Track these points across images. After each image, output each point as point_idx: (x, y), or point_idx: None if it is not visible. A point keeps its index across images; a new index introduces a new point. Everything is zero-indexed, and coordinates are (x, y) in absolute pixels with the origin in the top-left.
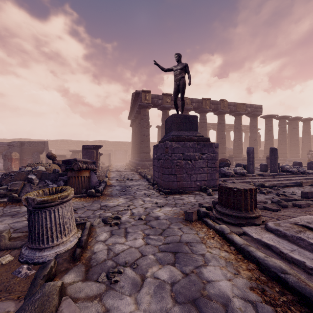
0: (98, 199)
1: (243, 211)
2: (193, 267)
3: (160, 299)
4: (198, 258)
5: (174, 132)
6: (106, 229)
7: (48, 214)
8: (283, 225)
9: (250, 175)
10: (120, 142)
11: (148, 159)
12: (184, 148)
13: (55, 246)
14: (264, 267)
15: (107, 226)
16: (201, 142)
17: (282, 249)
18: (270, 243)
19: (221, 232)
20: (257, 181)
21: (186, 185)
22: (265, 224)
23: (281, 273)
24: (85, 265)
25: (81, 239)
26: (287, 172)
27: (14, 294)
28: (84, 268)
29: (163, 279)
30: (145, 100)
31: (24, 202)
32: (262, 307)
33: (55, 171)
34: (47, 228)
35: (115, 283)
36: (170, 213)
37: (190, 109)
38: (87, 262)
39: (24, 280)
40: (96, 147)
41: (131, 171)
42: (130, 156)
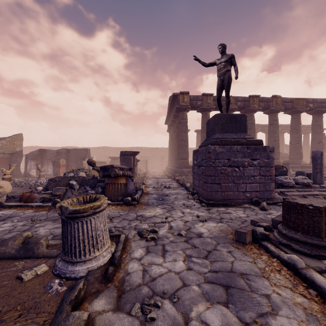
0: (134, 207)
1: (323, 237)
2: (256, 314)
3: None
4: (260, 300)
5: (217, 135)
6: (142, 244)
7: (80, 225)
8: None
9: (317, 186)
10: (157, 148)
11: (186, 165)
12: (230, 153)
13: (87, 261)
14: None
15: (143, 240)
16: (251, 145)
17: None
18: None
19: (291, 264)
20: None
21: (233, 196)
22: None
23: None
24: (117, 288)
25: (114, 256)
26: None
27: (42, 316)
28: (116, 293)
29: (214, 325)
30: (183, 102)
31: (58, 211)
32: None
33: (94, 177)
34: (79, 240)
35: (151, 321)
36: (215, 231)
37: (234, 109)
38: (120, 285)
39: (54, 298)
40: (133, 153)
41: (168, 178)
42: (167, 163)
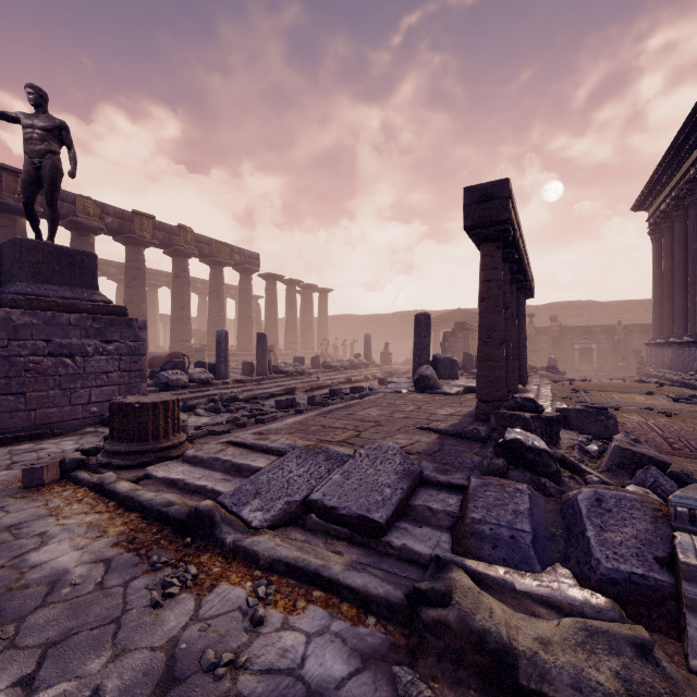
0: None
1: (151, 440)
2: (9, 559)
3: None
4: (28, 542)
5: (21, 286)
6: None
7: None
8: (206, 448)
9: (219, 382)
10: None
11: None
12: (53, 328)
13: None
14: (148, 509)
15: None
16: (103, 316)
17: (189, 480)
18: (177, 478)
19: (99, 485)
20: (230, 393)
21: (59, 415)
22: (184, 453)
23: (166, 507)
24: None
25: None
26: (281, 374)
27: None
28: None
29: None
30: None
31: None
32: (121, 558)
33: None
34: None
35: None
36: None
37: (97, 229)
38: None
39: None
40: None
41: None
42: None
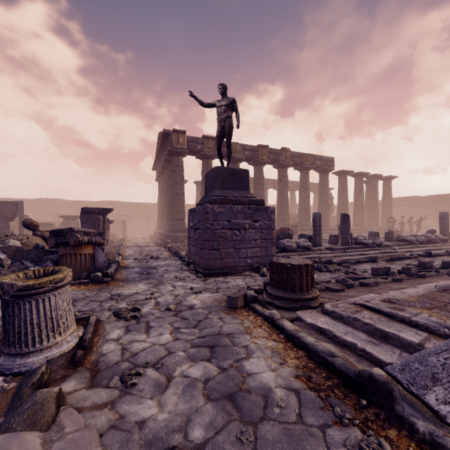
0: (106, 286)
1: (297, 291)
2: (233, 360)
3: (189, 398)
4: (240, 350)
5: (217, 192)
6: (120, 325)
7: (34, 305)
8: (341, 306)
9: (316, 249)
10: (141, 204)
11: (182, 228)
12: (230, 214)
13: (45, 349)
14: (313, 352)
15: (121, 320)
16: (253, 206)
17: (336, 332)
18: (324, 327)
19: (270, 318)
20: (324, 257)
21: (233, 263)
22: (322, 306)
23: (330, 356)
24: (90, 370)
25: (83, 338)
26: (361, 245)
27: None
28: (89, 374)
29: (195, 376)
30: (178, 143)
31: None
32: (306, 394)
33: (38, 247)
34: (33, 325)
35: (132, 387)
36: (209, 301)
37: (241, 159)
38: (93, 367)
39: (1, 396)
40: (102, 211)
41: (157, 246)
42: (156, 225)
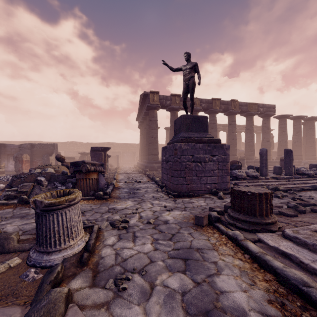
0: (106, 201)
1: (257, 216)
2: (205, 275)
3: (170, 309)
4: (210, 266)
5: (183, 134)
6: (114, 233)
7: (55, 217)
8: (303, 233)
9: (263, 178)
10: (128, 144)
11: (156, 161)
12: (194, 150)
13: (62, 250)
14: (283, 278)
15: (115, 229)
16: (211, 144)
17: (302, 259)
18: (288, 252)
19: (234, 238)
20: (271, 184)
21: (196, 188)
22: (282, 231)
23: (303, 285)
24: (92, 270)
25: (88, 243)
26: (303, 175)
27: (21, 299)
28: (92, 274)
29: (173, 287)
30: (153, 101)
31: (32, 205)
32: None
33: (64, 173)
34: (55, 231)
35: (123, 291)
36: (179, 218)
37: (199, 110)
38: (95, 267)
39: (31, 284)
40: (104, 149)
41: (139, 173)
42: (138, 158)
